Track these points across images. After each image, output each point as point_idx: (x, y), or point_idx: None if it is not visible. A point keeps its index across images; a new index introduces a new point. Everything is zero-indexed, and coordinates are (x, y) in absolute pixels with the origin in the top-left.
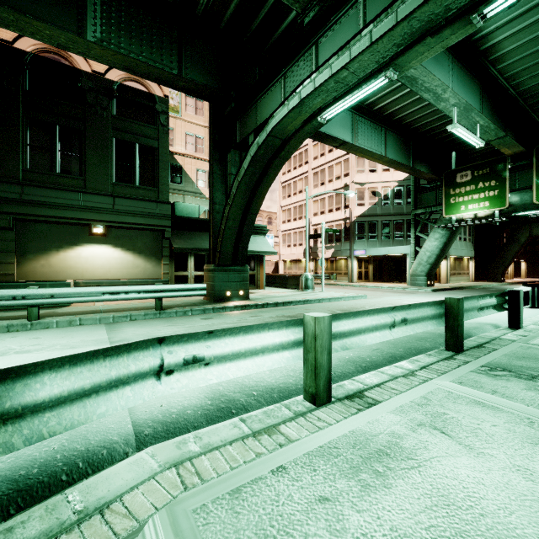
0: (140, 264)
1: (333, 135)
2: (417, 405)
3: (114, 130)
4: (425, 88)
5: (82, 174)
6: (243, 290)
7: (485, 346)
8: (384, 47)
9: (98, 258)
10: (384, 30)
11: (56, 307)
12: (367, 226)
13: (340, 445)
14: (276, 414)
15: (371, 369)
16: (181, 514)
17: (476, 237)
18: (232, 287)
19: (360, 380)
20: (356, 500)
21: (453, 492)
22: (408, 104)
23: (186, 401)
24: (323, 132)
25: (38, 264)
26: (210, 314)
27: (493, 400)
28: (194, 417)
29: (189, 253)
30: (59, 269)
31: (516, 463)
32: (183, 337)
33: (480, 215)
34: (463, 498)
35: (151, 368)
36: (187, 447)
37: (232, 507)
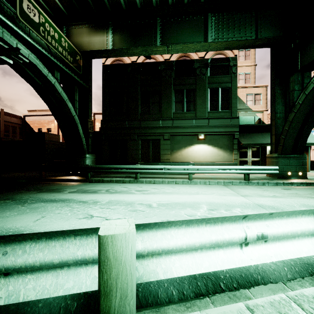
0: (221, 154)
1: None
2: None
3: (208, 84)
4: None
5: (194, 110)
6: (302, 172)
7: None
8: None
9: (200, 151)
10: None
11: None
12: None
13: None
14: None
15: None
16: None
17: None
18: (292, 169)
19: None
20: None
21: None
22: None
23: None
24: None
25: (177, 154)
26: (285, 186)
27: None
28: None
29: (248, 146)
30: (185, 157)
31: None
32: None
33: None
34: None
35: None
36: None
37: None
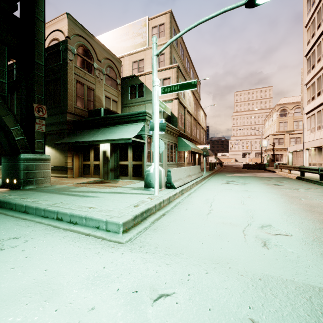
0: (58, 156)
1: None
2: None
3: (46, 77)
4: None
5: None
6: (17, 179)
7: None
8: None
9: None
10: None
11: None
12: None
13: None
14: None
15: None
16: None
17: None
18: (10, 175)
19: None
20: None
21: None
22: None
23: None
24: None
25: None
26: None
27: None
28: None
29: (91, 147)
30: None
31: None
32: None
33: None
34: None
35: None
36: None
37: None
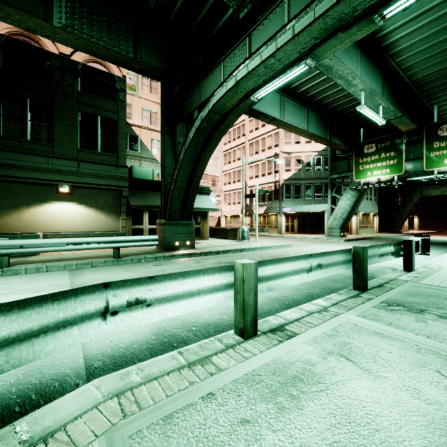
0: (101, 219)
1: (265, 112)
2: (328, 336)
3: (79, 104)
4: (339, 76)
5: (50, 141)
6: (190, 241)
7: (385, 286)
8: (304, 39)
9: (64, 214)
10: (304, 25)
11: (26, 256)
12: (293, 188)
13: (262, 372)
14: (210, 347)
15: (293, 306)
16: (118, 440)
17: (379, 197)
18: (180, 238)
19: (282, 316)
20: (273, 421)
21: (354, 411)
22: (325, 89)
23: (134, 336)
24: (257, 110)
25: (10, 219)
26: (161, 261)
27: (390, 331)
28: (140, 350)
29: (145, 209)
30: (29, 223)
31: (406, 384)
32: (126, 282)
33: (382, 179)
34: (362, 415)
35: (97, 310)
36: (129, 378)
37: (165, 431)
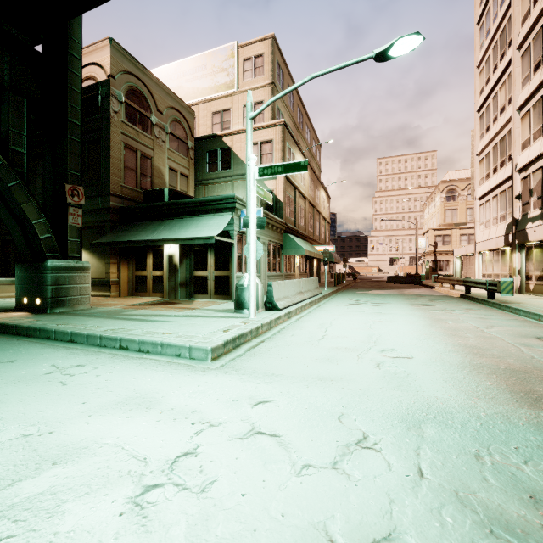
0: (94, 264)
1: None
2: None
3: None
4: None
5: None
6: (41, 298)
7: None
8: None
9: None
10: None
11: None
12: None
13: None
14: None
15: None
16: None
17: None
18: (29, 292)
19: None
20: None
21: None
22: None
23: None
24: None
25: None
26: None
27: None
28: None
29: (149, 248)
30: None
31: None
32: None
33: None
34: None
35: None
36: None
37: None
